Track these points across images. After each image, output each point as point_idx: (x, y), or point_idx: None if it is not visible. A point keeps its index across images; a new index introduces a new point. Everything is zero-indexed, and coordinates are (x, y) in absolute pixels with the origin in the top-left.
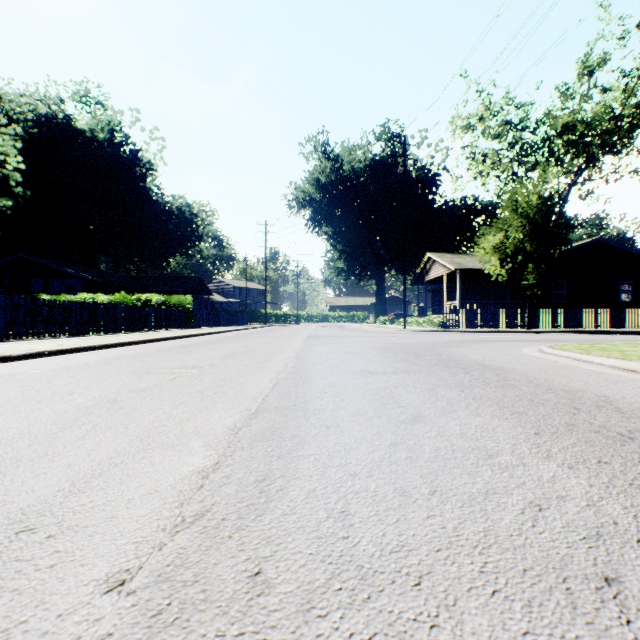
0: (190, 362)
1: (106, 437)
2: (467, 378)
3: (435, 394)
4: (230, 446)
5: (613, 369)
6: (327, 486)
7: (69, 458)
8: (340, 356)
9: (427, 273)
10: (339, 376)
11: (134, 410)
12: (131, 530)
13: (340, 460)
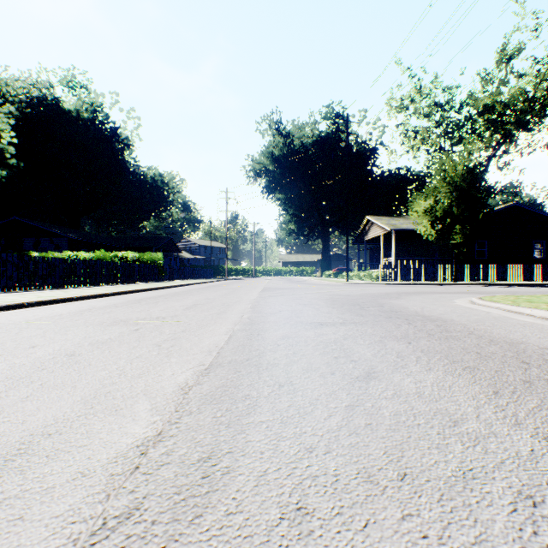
0: (155, 313)
1: (50, 398)
2: (411, 329)
3: (384, 346)
4: (177, 410)
5: (544, 320)
6: (280, 467)
7: (0, 426)
8: (292, 307)
9: (366, 233)
10: (291, 327)
11: (88, 365)
12: (34, 543)
13: (294, 429)
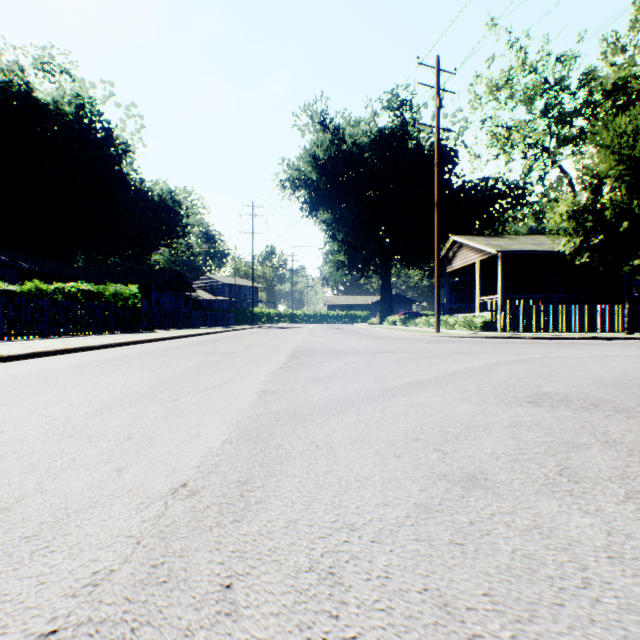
0: None
1: None
2: None
3: None
4: None
5: None
6: None
7: None
8: None
9: (450, 262)
10: None
11: None
12: None
13: None
